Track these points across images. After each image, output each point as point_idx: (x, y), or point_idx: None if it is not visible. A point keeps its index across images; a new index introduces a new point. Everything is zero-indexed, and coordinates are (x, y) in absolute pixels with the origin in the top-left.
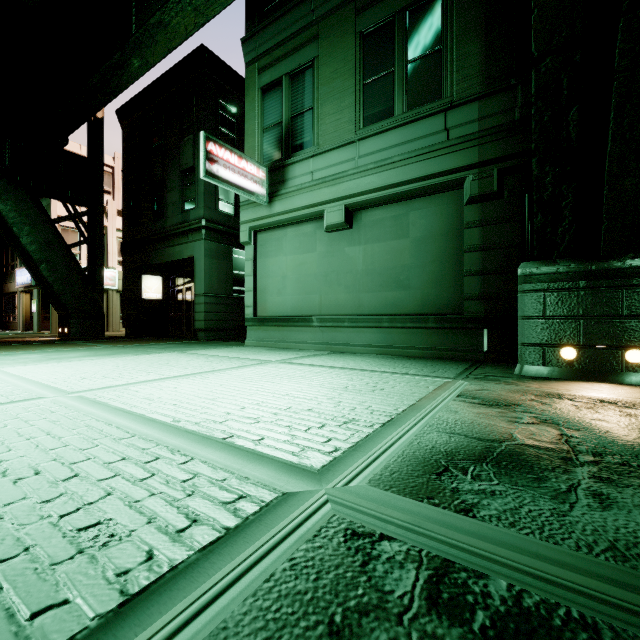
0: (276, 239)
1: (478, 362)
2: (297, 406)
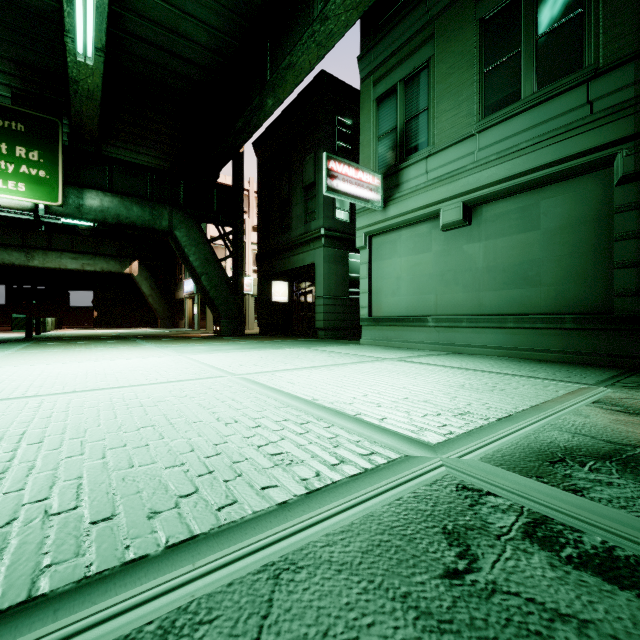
0: (390, 242)
1: (634, 370)
2: (414, 397)
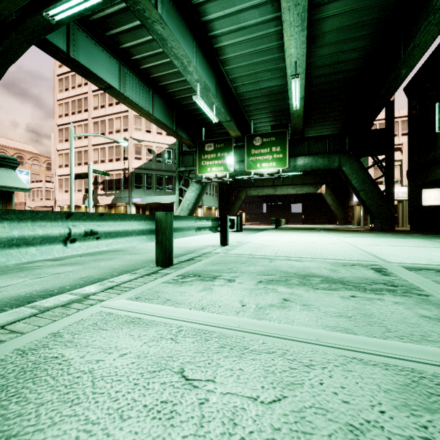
0: None
1: None
2: (426, 257)
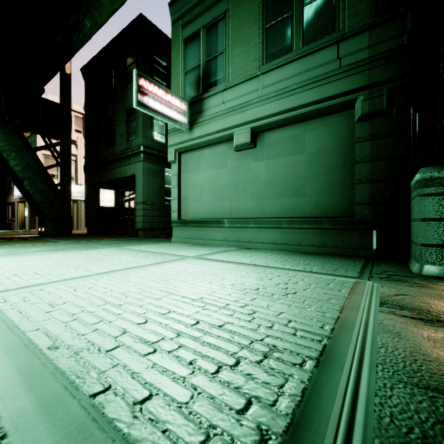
0: (195, 158)
1: (369, 259)
2: (206, 319)
